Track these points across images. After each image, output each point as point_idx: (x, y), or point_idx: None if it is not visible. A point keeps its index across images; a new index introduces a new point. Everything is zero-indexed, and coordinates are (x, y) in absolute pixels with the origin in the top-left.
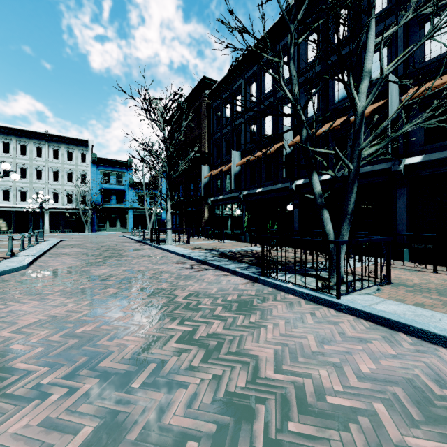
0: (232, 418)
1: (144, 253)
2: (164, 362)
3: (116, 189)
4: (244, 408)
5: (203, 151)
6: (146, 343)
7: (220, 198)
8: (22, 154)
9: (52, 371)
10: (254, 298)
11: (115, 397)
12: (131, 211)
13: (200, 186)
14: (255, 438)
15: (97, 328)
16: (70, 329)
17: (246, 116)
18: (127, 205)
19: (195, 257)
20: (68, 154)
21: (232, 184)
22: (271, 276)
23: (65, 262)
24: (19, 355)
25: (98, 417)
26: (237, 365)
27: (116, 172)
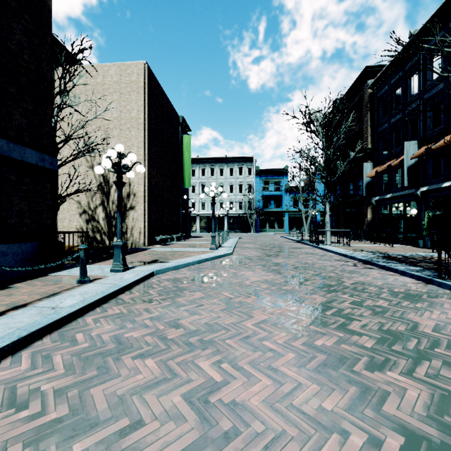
0: (392, 337)
1: (306, 251)
2: (342, 310)
3: (274, 195)
4: (401, 337)
5: (365, 147)
6: (327, 300)
7: (387, 196)
8: (212, 175)
9: (280, 300)
10: (424, 294)
11: (317, 314)
12: (287, 214)
13: (361, 185)
14: (407, 346)
15: (293, 289)
16: (278, 286)
17: (425, 96)
18: (283, 209)
19: (358, 257)
20: (239, 170)
21: (405, 179)
22: (450, 279)
23: (251, 253)
24: (261, 291)
25: (312, 318)
26: (398, 322)
27: (274, 180)
